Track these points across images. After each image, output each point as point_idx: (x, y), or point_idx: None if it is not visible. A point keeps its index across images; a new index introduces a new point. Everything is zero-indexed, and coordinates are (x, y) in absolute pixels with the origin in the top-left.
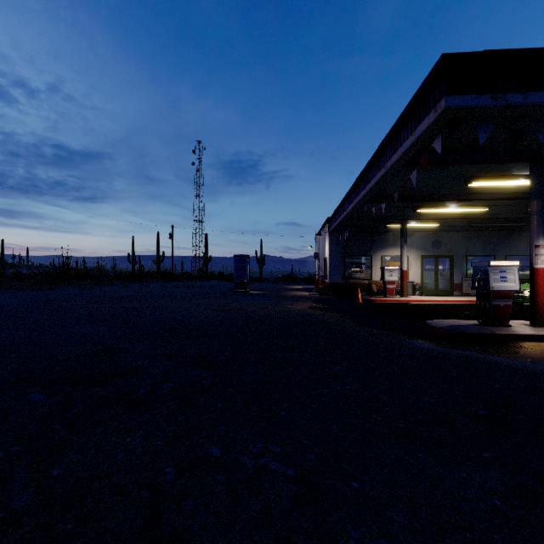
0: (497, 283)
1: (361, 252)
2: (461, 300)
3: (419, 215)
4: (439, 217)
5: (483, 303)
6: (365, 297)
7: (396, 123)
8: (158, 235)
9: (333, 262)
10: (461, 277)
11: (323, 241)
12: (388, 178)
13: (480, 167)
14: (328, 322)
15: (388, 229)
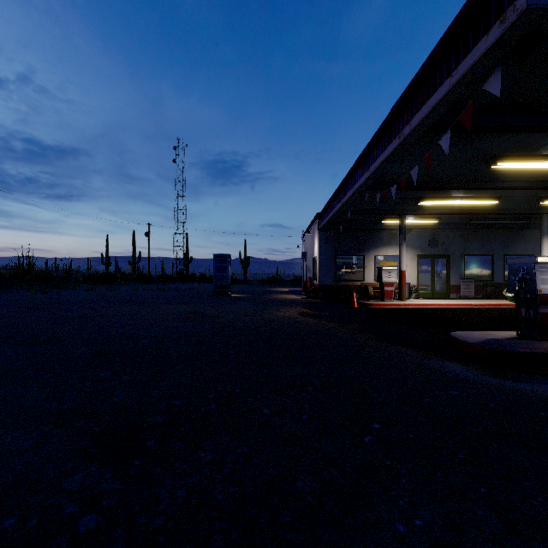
0: (546, 285)
1: (354, 252)
2: (466, 304)
3: (419, 209)
4: (440, 211)
5: (523, 311)
6: (361, 300)
7: (422, 68)
8: (134, 234)
9: (323, 262)
10: (458, 278)
11: (311, 240)
12: (401, 152)
13: (512, 142)
14: (326, 335)
15: (383, 227)
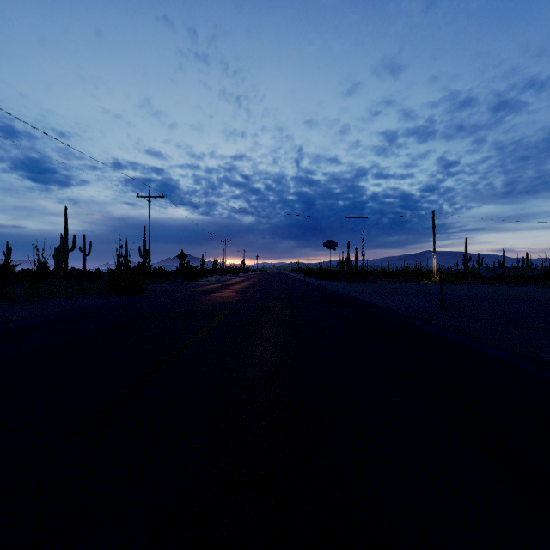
0: None
1: None
2: None
3: None
4: None
5: None
6: None
7: None
8: None
9: None
10: None
11: None
12: None
13: None
14: None
15: None
